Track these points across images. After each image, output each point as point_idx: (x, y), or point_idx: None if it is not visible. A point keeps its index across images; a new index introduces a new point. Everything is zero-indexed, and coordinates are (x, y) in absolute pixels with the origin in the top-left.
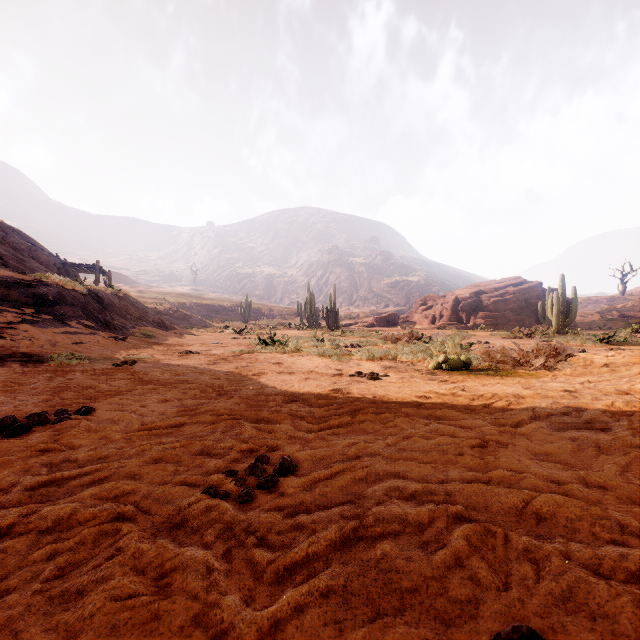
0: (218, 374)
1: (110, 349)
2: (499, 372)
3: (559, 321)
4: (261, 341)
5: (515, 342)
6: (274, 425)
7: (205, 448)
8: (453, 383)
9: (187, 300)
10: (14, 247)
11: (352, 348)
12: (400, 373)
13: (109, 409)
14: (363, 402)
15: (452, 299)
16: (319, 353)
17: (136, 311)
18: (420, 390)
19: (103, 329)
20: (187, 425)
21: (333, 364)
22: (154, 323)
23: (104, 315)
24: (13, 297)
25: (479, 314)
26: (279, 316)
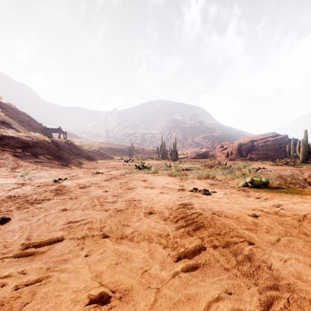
0: (108, 188)
1: (57, 170)
2: (292, 190)
3: (304, 156)
4: (136, 167)
5: (300, 170)
6: (133, 250)
7: (57, 289)
8: (266, 200)
9: (103, 146)
10: (20, 120)
11: (186, 171)
12: (222, 189)
13: (21, 218)
14: (207, 219)
15: (238, 144)
16: (168, 174)
17: (76, 151)
18: (246, 207)
19: (57, 160)
20: (63, 242)
21: (177, 181)
22: (85, 157)
23: (58, 153)
24: (11, 143)
25: (253, 152)
26: (147, 153)
